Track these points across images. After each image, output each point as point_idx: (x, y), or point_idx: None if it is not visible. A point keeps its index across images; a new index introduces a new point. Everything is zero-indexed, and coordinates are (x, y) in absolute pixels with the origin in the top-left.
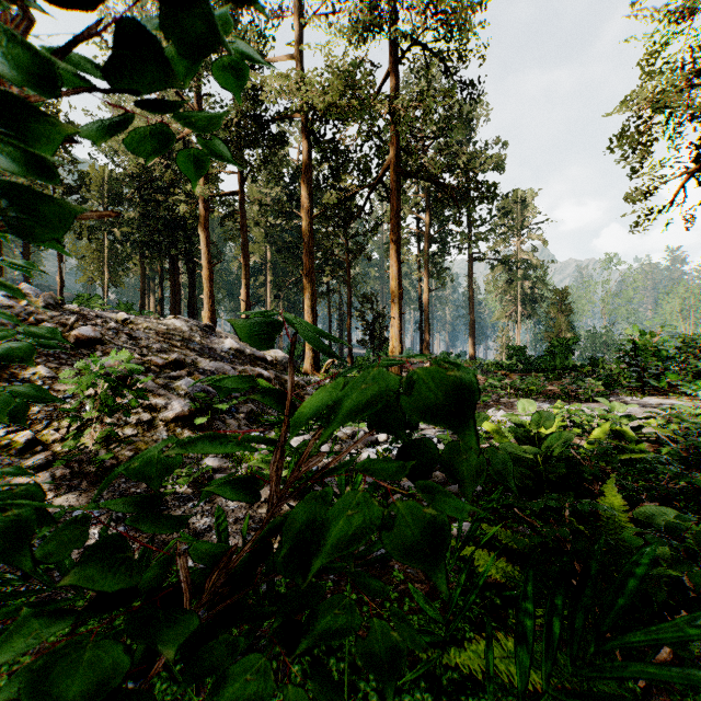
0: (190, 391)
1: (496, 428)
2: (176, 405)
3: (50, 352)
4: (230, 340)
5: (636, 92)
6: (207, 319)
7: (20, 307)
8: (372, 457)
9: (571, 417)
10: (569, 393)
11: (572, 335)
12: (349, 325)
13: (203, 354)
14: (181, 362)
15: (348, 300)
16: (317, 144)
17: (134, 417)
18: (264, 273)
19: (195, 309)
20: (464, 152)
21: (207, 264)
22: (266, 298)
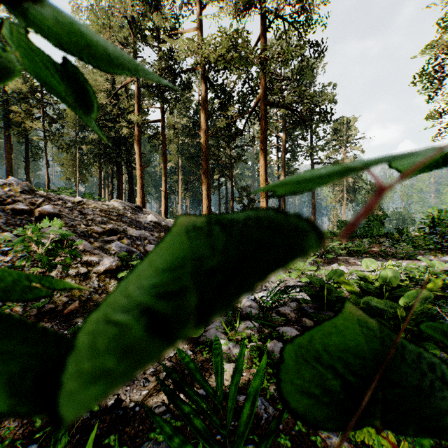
0: (118, 251)
1: (346, 281)
2: (106, 262)
3: (18, 222)
4: (151, 215)
5: (435, 40)
6: (139, 203)
7: (3, 191)
8: (251, 303)
9: (408, 274)
10: (387, 253)
11: (382, 213)
12: (232, 207)
13: (131, 225)
14: (115, 230)
15: (231, 190)
16: (210, 86)
17: (74, 271)
18: (177, 174)
19: (133, 197)
20: (309, 91)
21: (139, 167)
22: (178, 190)
